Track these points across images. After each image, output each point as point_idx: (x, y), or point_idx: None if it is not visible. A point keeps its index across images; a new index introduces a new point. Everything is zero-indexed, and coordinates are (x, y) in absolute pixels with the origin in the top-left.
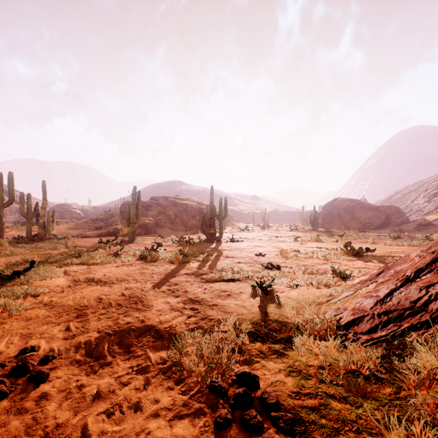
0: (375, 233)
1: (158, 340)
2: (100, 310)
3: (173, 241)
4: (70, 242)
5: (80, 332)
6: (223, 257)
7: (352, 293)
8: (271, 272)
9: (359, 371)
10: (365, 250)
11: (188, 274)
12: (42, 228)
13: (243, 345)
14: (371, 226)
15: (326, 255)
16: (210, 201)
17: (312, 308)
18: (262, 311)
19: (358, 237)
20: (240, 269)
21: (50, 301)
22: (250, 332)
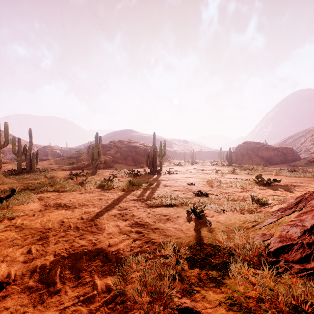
0: (275, 167)
1: (106, 264)
2: (60, 233)
3: (125, 173)
4: (49, 174)
5: (39, 255)
6: (163, 186)
7: (275, 220)
8: (201, 198)
9: (301, 307)
10: (272, 180)
11: (135, 200)
12: (29, 164)
13: (182, 271)
14: (272, 162)
15: (243, 185)
16: (153, 143)
17: (241, 233)
18: (197, 234)
19: (263, 170)
20: (176, 196)
21: (21, 224)
22: (188, 256)
